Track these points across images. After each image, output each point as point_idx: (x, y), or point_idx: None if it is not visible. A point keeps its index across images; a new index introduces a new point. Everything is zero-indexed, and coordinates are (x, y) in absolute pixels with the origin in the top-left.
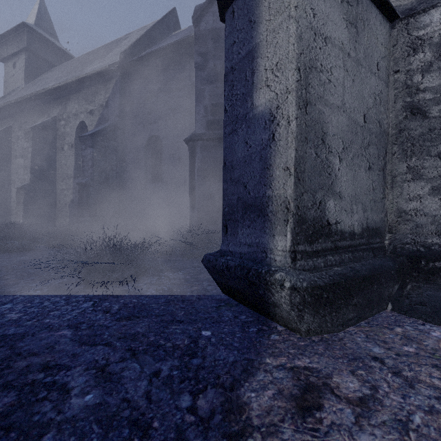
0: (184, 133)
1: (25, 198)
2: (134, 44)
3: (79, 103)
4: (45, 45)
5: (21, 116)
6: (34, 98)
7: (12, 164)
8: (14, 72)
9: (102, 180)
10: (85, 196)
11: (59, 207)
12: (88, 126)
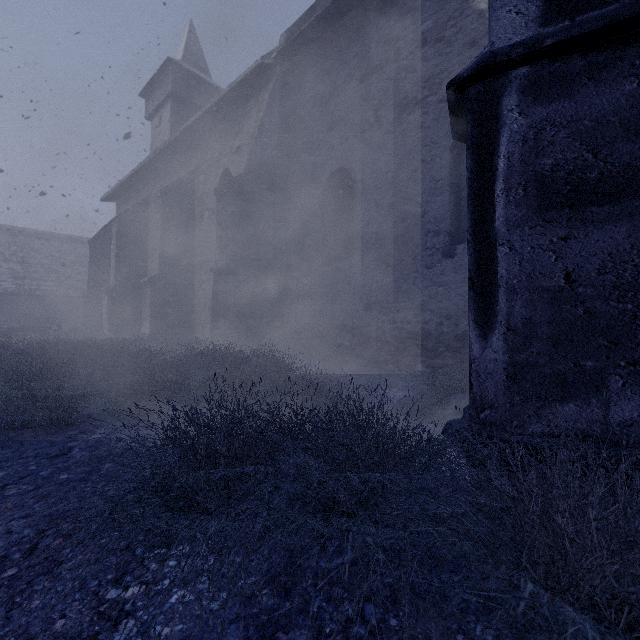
0: (400, 150)
1: (153, 297)
2: (304, 16)
3: (222, 141)
4: (194, 84)
5: (157, 181)
6: (169, 149)
7: (148, 249)
8: (160, 130)
9: (249, 262)
10: (221, 291)
11: (198, 308)
12: (233, 175)
